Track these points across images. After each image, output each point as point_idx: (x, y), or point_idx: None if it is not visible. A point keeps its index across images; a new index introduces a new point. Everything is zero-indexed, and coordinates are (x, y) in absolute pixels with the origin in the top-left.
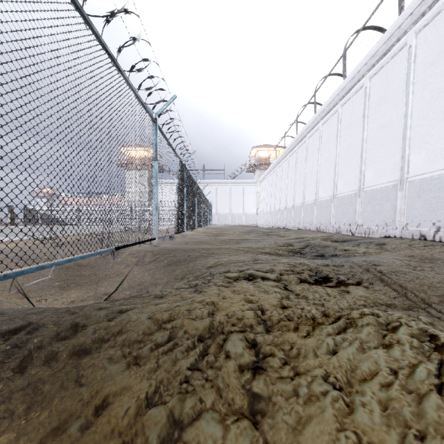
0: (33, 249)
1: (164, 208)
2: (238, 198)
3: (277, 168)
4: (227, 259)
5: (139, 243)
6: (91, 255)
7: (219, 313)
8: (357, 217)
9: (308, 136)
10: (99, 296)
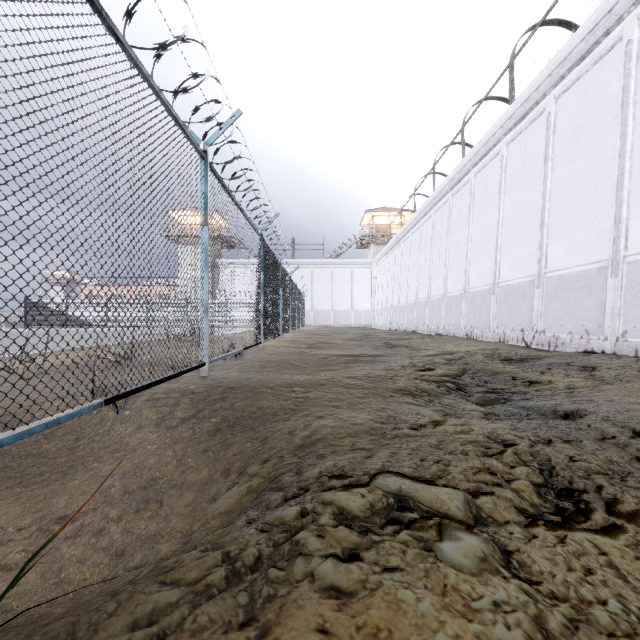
0: None
1: (234, 301)
2: (344, 287)
3: (402, 241)
4: (336, 421)
5: (168, 378)
6: (28, 433)
7: None
8: (535, 319)
9: (452, 193)
10: (44, 528)
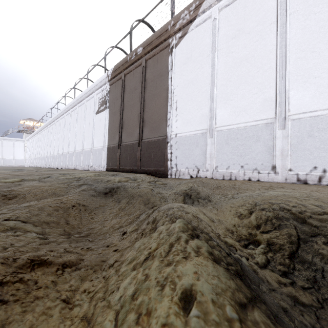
0: None
1: None
2: (9, 149)
3: (33, 137)
4: None
5: None
6: None
7: None
8: (46, 163)
9: (41, 131)
10: None
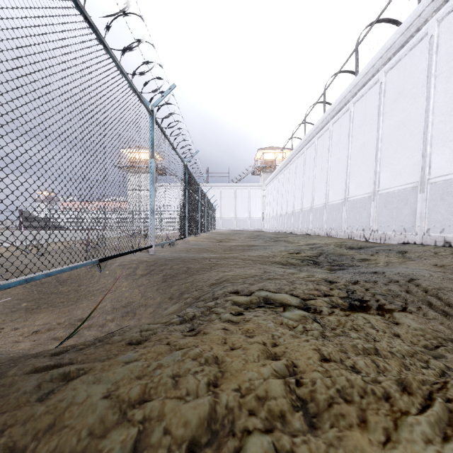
0: (11, 259)
1: (166, 212)
2: (243, 202)
3: (283, 170)
4: (234, 273)
5: (131, 252)
6: (63, 271)
7: (226, 383)
8: (372, 222)
9: (317, 136)
10: (72, 323)
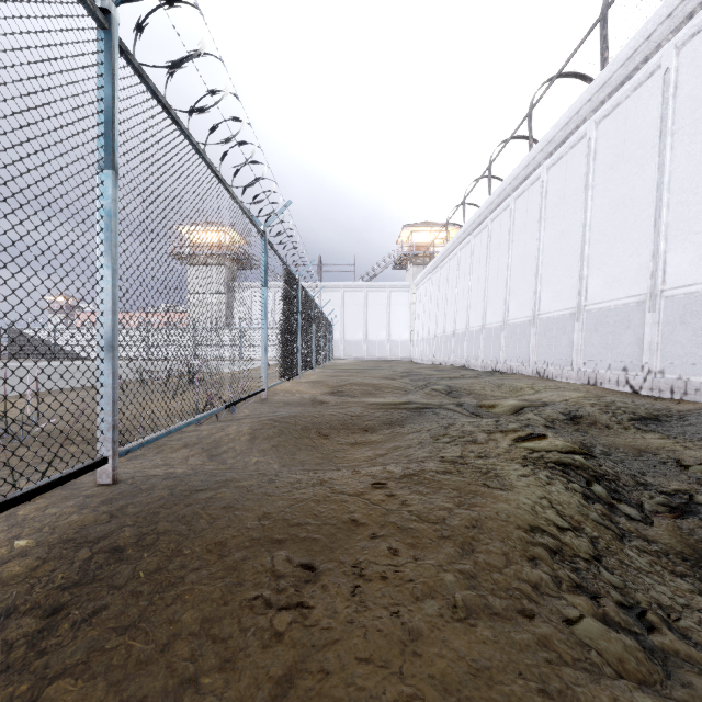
0: None
1: (250, 330)
2: (378, 314)
3: (448, 259)
4: None
5: None
6: None
7: None
8: (647, 354)
9: (514, 195)
10: None
